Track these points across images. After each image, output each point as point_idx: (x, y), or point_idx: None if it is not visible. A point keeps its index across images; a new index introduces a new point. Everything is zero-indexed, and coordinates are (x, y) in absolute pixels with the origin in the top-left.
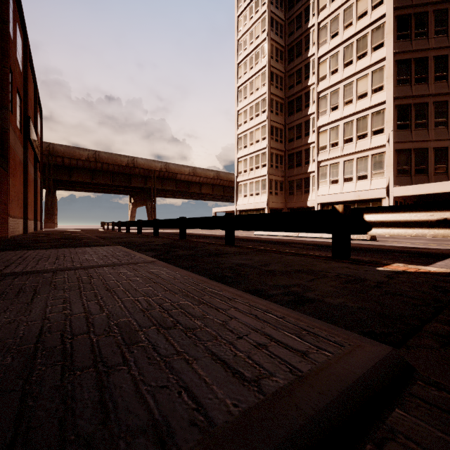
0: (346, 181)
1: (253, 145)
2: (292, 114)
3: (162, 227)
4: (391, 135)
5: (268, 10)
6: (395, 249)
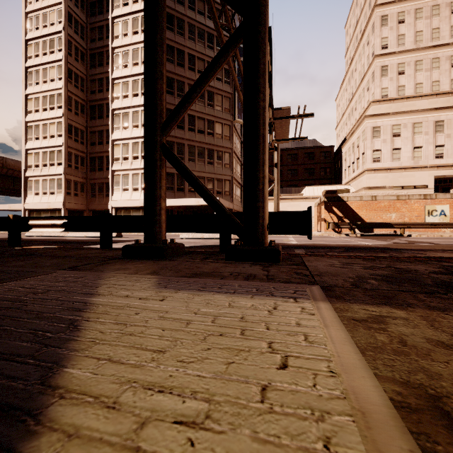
0: (134, 191)
1: (47, 139)
2: (95, 119)
3: None
4: None
5: (65, 4)
6: None
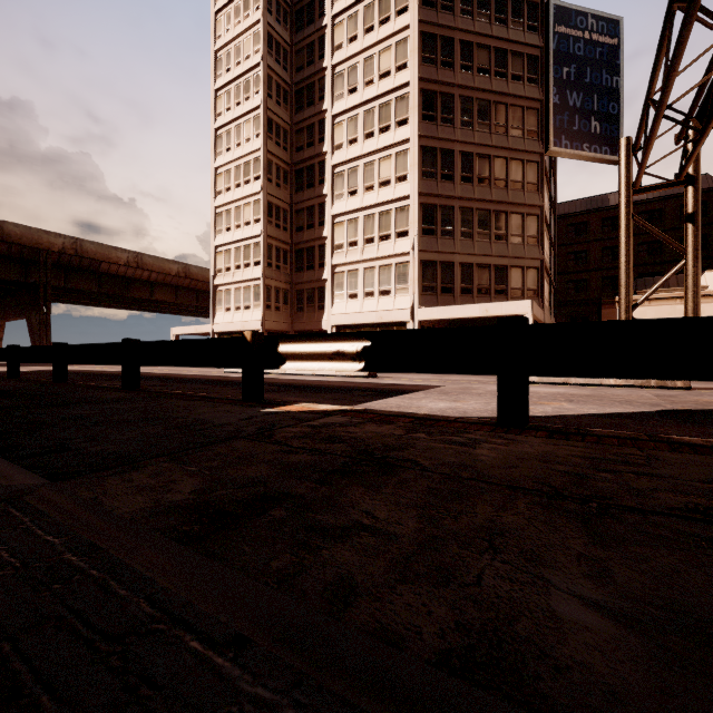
0: (367, 297)
1: (241, 228)
2: (302, 189)
3: (27, 361)
4: (416, 241)
5: (265, 20)
6: (372, 387)
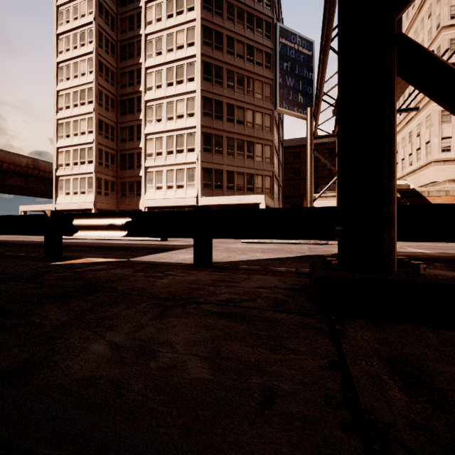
0: (168, 189)
1: (78, 136)
2: (125, 114)
3: None
4: (199, 155)
5: None
6: (157, 247)
